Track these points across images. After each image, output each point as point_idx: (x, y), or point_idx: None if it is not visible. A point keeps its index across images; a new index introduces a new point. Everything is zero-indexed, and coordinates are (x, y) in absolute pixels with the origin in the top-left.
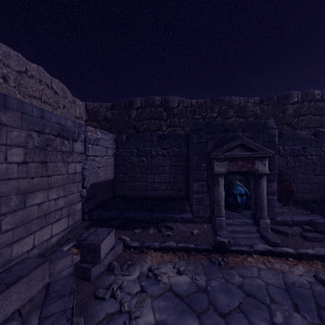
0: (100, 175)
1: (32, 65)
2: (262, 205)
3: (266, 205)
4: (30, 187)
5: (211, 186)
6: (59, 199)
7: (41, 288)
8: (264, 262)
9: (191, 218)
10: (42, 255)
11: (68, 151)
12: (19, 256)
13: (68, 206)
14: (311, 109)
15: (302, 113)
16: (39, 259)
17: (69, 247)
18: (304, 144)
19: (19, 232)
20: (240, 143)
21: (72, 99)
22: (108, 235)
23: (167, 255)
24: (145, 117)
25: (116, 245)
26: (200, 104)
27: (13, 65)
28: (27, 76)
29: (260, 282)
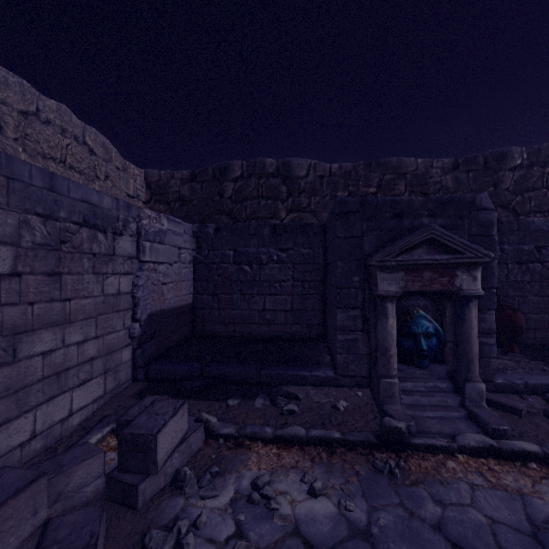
0: (167, 298)
1: (49, 101)
2: (469, 356)
3: (477, 356)
4: (26, 322)
5: (370, 318)
6: (86, 343)
7: (31, 532)
8: (481, 471)
9: (332, 378)
10: (51, 451)
11: (105, 252)
12: (3, 455)
13: (105, 355)
14: (545, 179)
15: (531, 186)
16: (28, 471)
17: (102, 435)
18: (540, 241)
19: (1, 410)
20: (427, 237)
21: (122, 163)
22: (174, 415)
23: (288, 453)
24: (249, 195)
25: (191, 433)
26: (346, 172)
27: (13, 101)
28: (39, 122)
29: (478, 517)
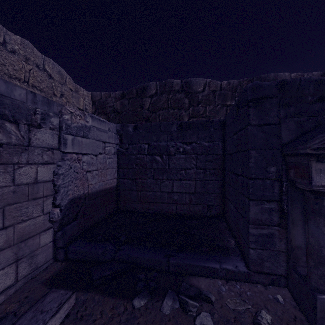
0: (92, 183)
1: (14, 36)
2: None
3: None
4: None
5: (289, 212)
6: None
7: None
8: None
9: (244, 273)
10: None
11: (17, 143)
12: None
13: (17, 243)
14: None
15: None
16: None
17: None
18: None
19: None
20: None
21: (75, 87)
22: None
23: None
24: (161, 106)
25: None
26: (233, 87)
27: None
28: (5, 51)
29: None
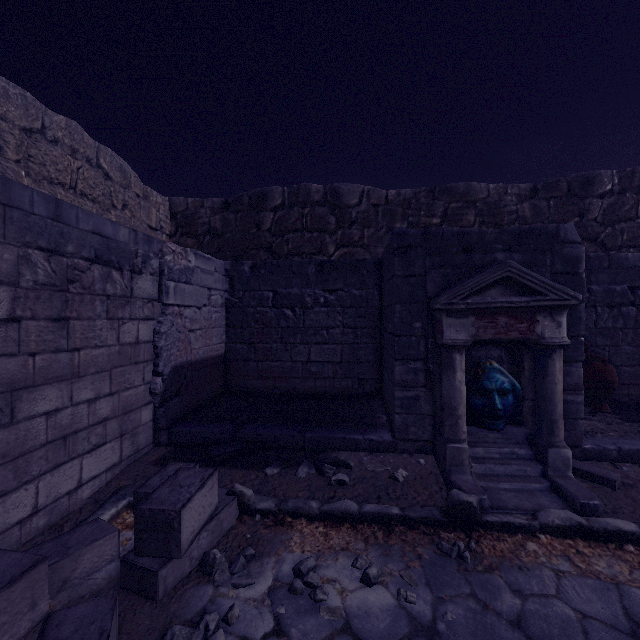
0: (195, 348)
1: (56, 117)
2: (553, 417)
3: (562, 417)
4: (26, 376)
5: (435, 371)
6: (98, 401)
7: (28, 629)
8: (568, 554)
9: (389, 442)
10: (57, 529)
11: (121, 294)
12: None
13: (121, 415)
14: None
15: (623, 216)
16: (26, 555)
17: (117, 510)
18: (635, 280)
19: None
20: (503, 276)
21: (143, 190)
22: (201, 487)
23: (338, 533)
24: (291, 227)
25: (222, 508)
26: (405, 200)
27: (14, 117)
28: (44, 141)
29: (565, 611)
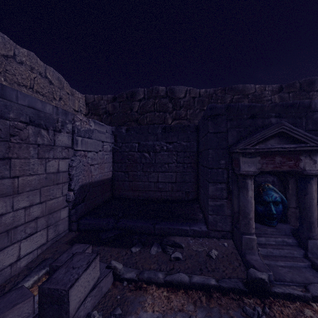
0: (94, 174)
1: (22, 50)
2: (311, 220)
3: (317, 220)
4: None
5: (233, 190)
6: (32, 207)
7: None
8: None
9: (205, 232)
10: (0, 289)
11: (48, 144)
12: None
13: (48, 215)
14: None
15: None
16: None
17: (38, 277)
18: None
19: None
20: (278, 131)
21: (71, 91)
22: (86, 269)
23: (176, 296)
24: (148, 109)
25: (101, 279)
26: (209, 94)
27: None
28: (15, 62)
29: None
